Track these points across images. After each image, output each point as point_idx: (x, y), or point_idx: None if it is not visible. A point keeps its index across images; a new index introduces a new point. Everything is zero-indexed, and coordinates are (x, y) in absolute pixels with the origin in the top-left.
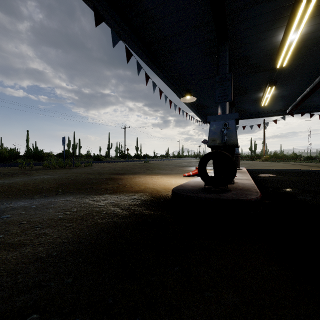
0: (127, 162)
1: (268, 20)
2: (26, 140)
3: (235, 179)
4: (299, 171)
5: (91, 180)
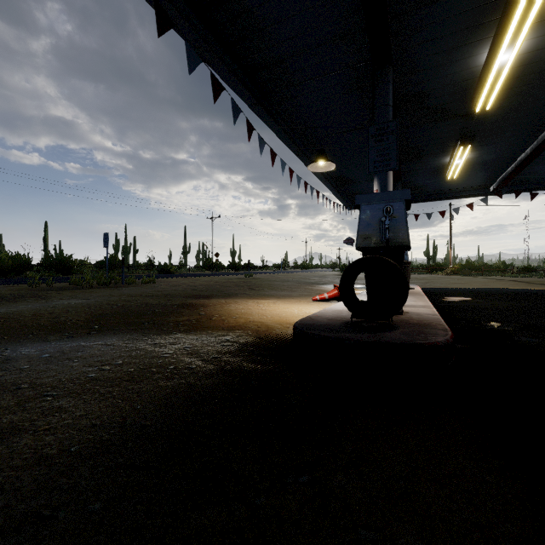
0: (215, 277)
1: (461, 28)
2: (43, 239)
3: (404, 306)
4: (511, 291)
5: (152, 307)
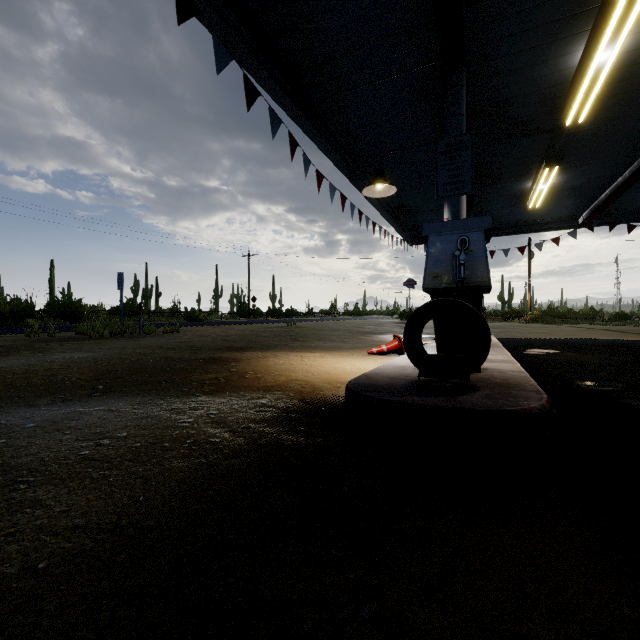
0: (252, 325)
1: (552, 19)
2: (49, 281)
3: None
4: (605, 342)
5: (173, 362)
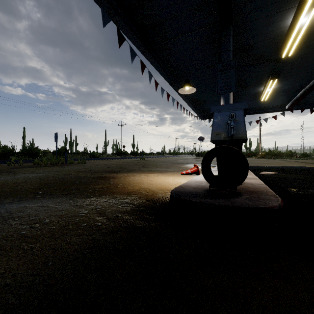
0: (122, 159)
1: (277, 0)
2: (22, 137)
3: None
4: (299, 168)
5: (80, 179)
